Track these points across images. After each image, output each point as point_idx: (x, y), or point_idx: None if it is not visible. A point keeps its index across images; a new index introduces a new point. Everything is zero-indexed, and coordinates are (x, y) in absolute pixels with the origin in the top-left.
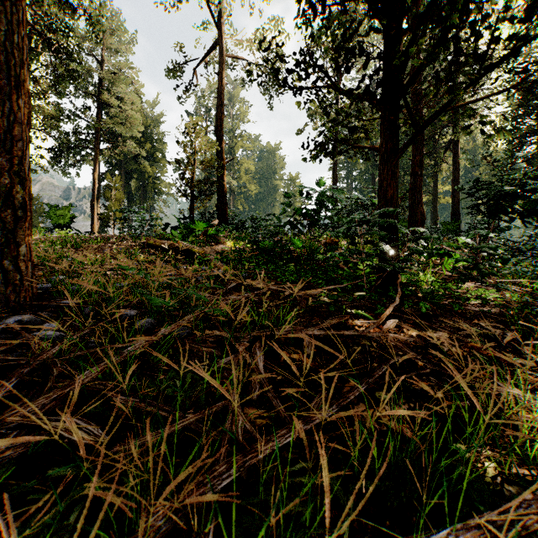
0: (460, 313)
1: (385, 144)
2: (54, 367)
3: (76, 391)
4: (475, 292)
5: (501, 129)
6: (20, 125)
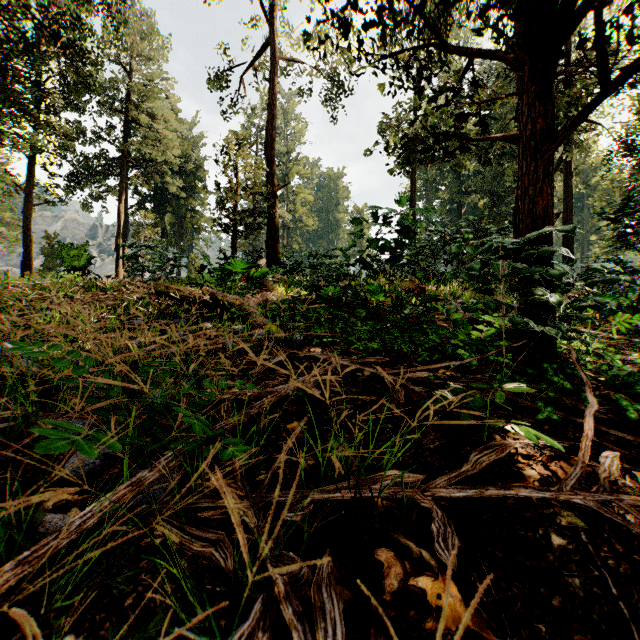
0: None
1: (531, 124)
2: None
3: None
4: None
5: None
6: None
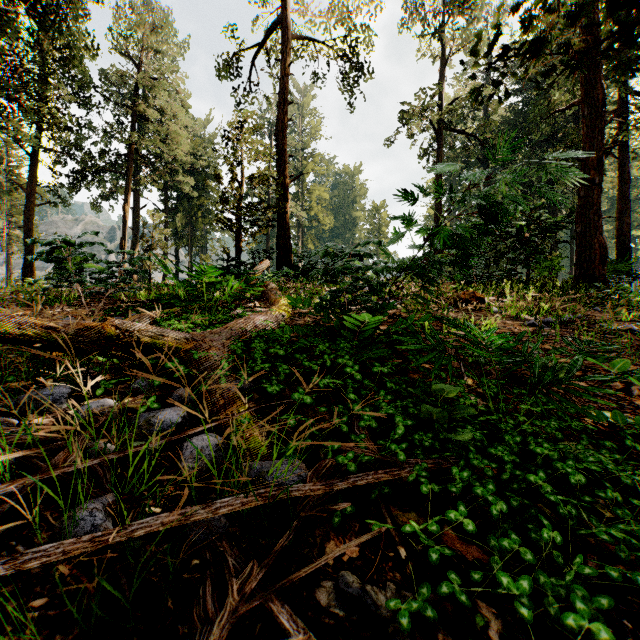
0: None
1: None
2: None
3: None
4: None
5: None
6: None
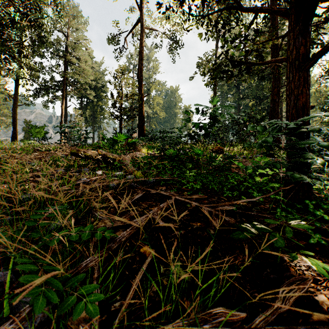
0: None
1: (296, 50)
2: None
3: None
4: None
5: None
6: None
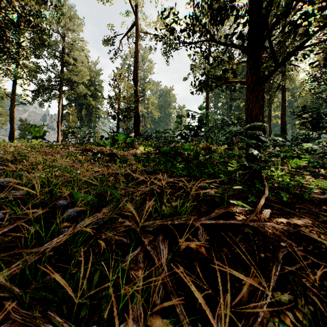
0: (309, 200)
1: (251, 77)
2: None
3: None
4: (316, 184)
5: None
6: None
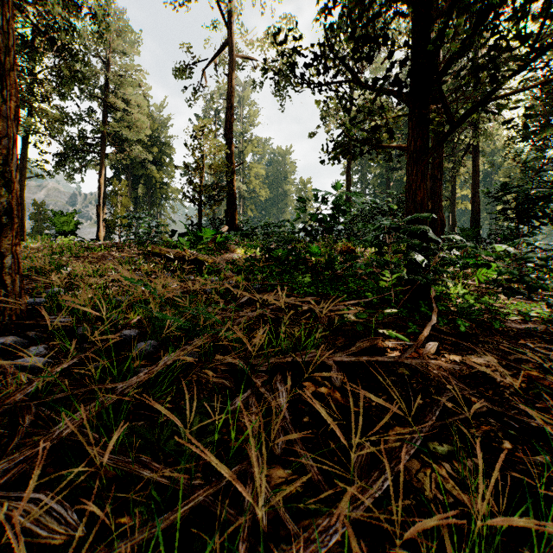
0: (501, 332)
1: (414, 142)
2: (27, 414)
3: (36, 470)
4: (515, 307)
5: (549, 123)
6: (6, 120)
